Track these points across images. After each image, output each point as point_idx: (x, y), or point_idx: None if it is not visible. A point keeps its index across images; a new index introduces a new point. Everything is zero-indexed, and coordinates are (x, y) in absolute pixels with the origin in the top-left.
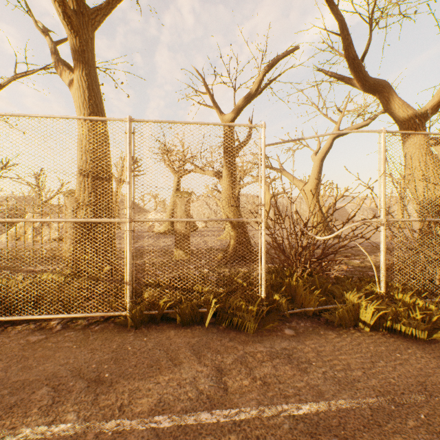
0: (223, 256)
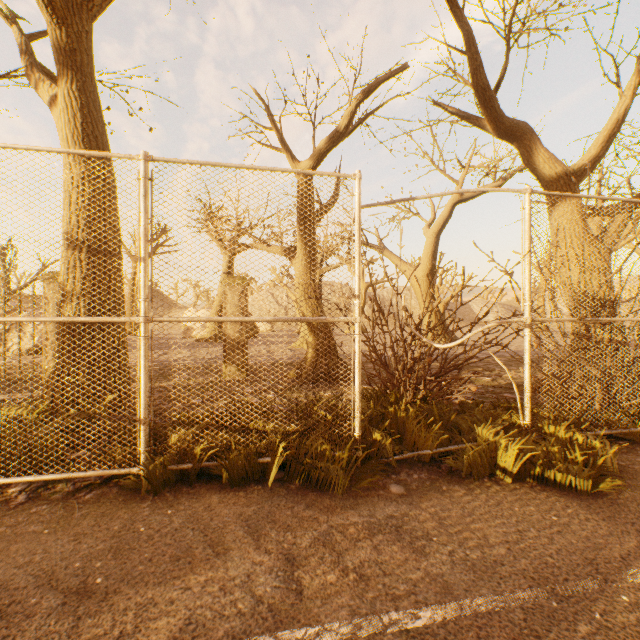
0: (297, 373)
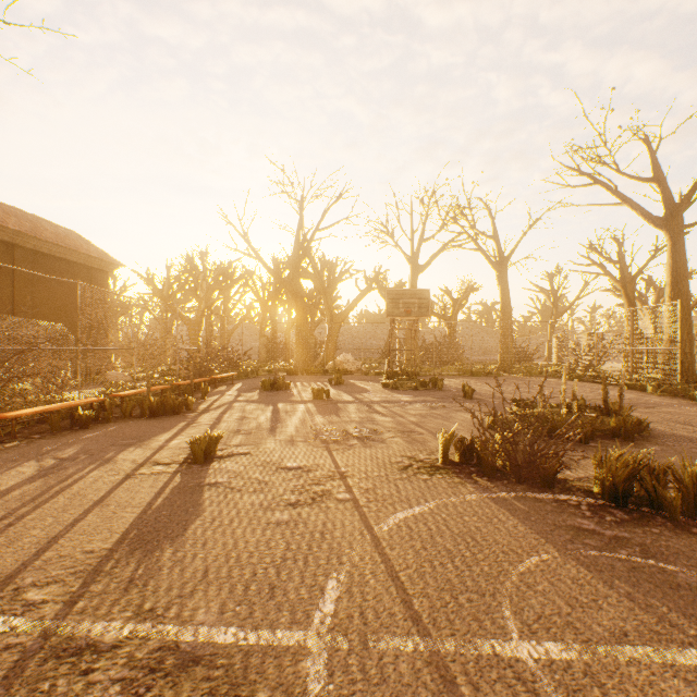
0: None
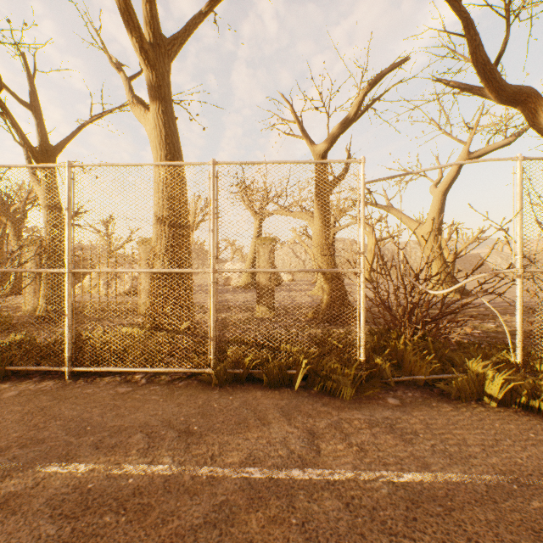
0: (314, 314)
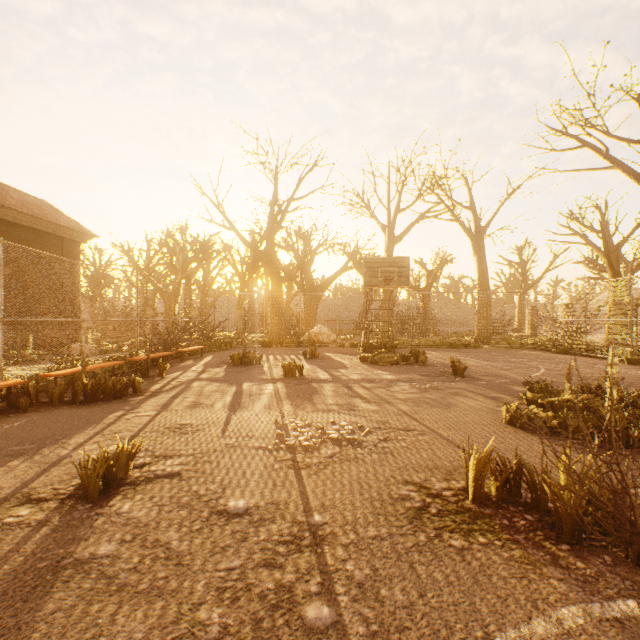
0: None
